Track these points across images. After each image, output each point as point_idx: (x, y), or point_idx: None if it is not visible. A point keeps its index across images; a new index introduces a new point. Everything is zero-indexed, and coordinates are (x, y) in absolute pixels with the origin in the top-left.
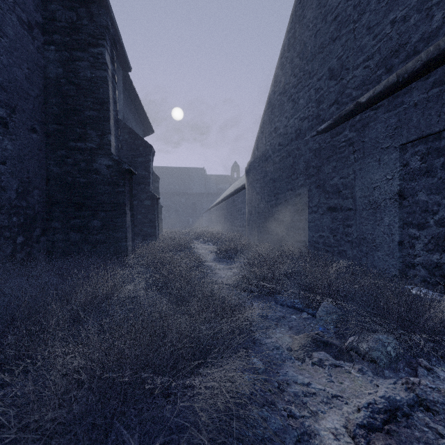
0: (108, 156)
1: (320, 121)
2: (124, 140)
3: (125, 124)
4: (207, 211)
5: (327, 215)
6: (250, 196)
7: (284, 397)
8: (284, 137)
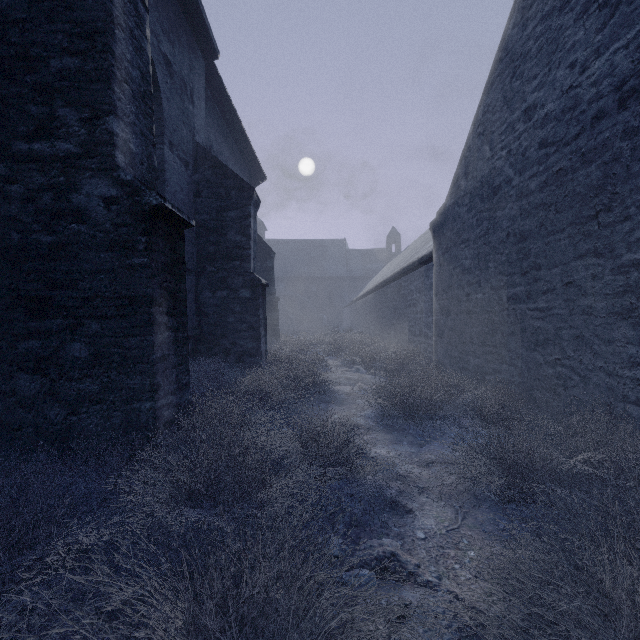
0: (108, 174)
1: None
2: (205, 180)
3: (206, 151)
4: (350, 305)
5: None
6: (445, 277)
7: None
8: (561, 120)
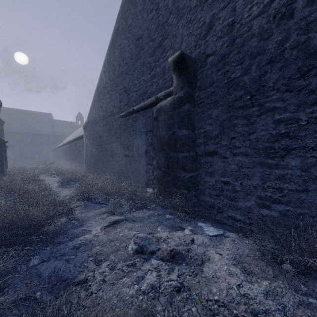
0: None
1: (121, 111)
2: None
3: None
4: (54, 150)
5: (124, 159)
6: (86, 144)
7: (82, 226)
8: (105, 113)
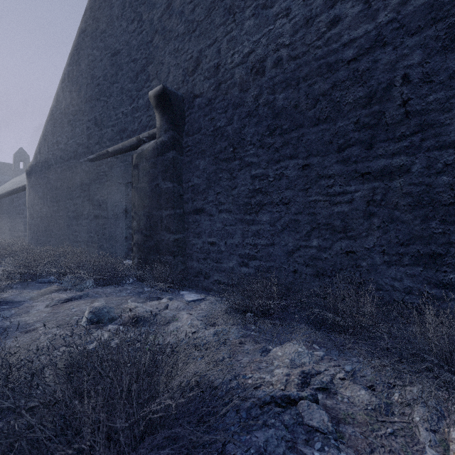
0: None
1: (90, 151)
2: None
3: None
4: None
5: (94, 221)
6: (32, 199)
7: (16, 307)
8: (65, 152)
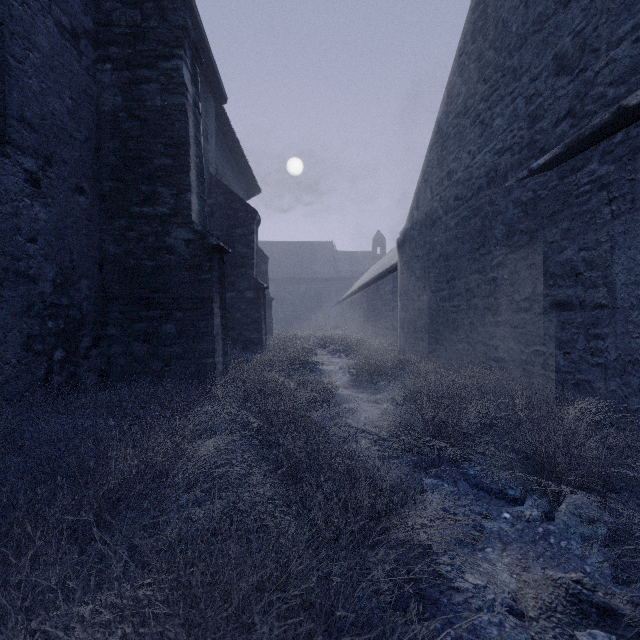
0: (187, 226)
1: (535, 151)
2: (217, 204)
3: (218, 181)
4: (337, 305)
5: (551, 317)
6: (405, 282)
7: None
8: (464, 185)
